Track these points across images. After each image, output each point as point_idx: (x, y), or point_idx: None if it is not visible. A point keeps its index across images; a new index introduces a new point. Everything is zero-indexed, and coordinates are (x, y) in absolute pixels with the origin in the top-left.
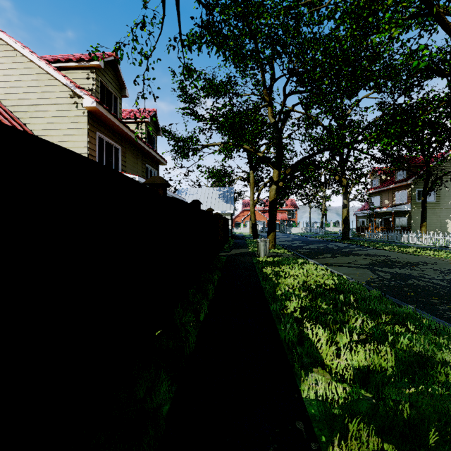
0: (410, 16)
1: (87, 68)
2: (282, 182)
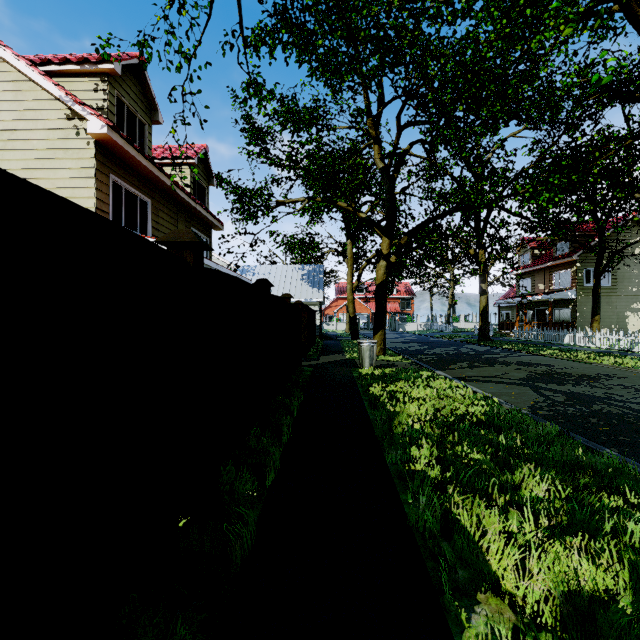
0: (583, 12)
1: (94, 74)
2: (396, 256)
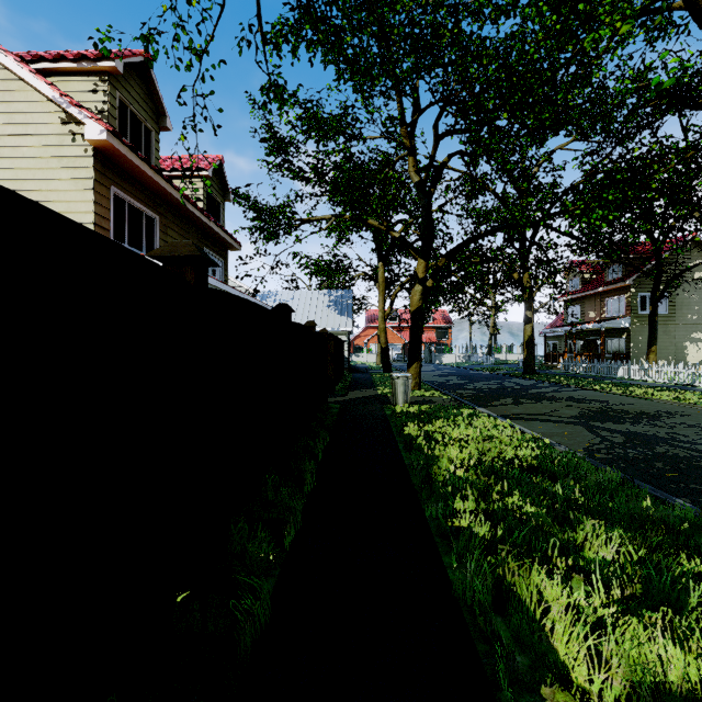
0: (641, 9)
1: (93, 72)
2: (432, 279)
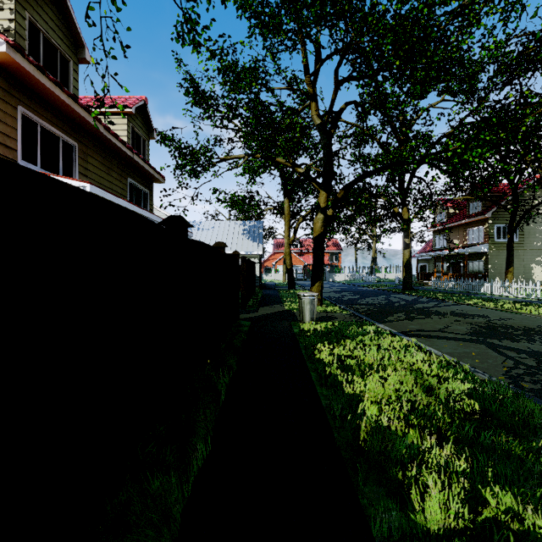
0: None
1: None
2: (332, 209)
